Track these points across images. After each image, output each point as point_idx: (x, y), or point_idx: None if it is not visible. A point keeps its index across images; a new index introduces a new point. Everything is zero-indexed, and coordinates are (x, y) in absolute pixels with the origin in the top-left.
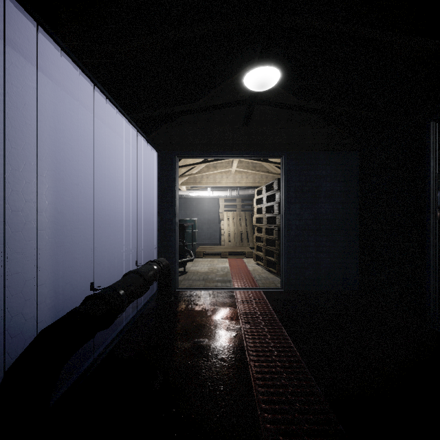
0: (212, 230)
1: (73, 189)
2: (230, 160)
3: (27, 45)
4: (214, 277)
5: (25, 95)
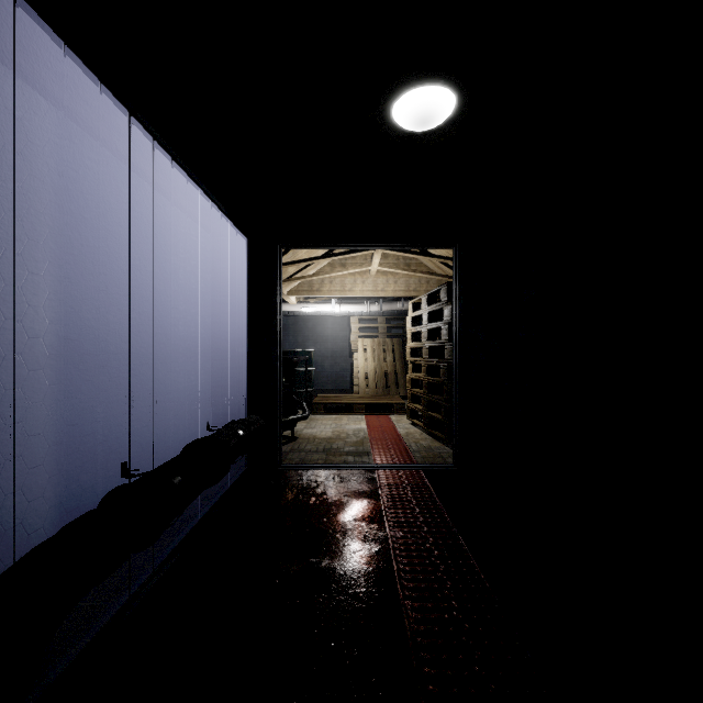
0: (339, 368)
1: (97, 298)
2: (368, 254)
3: (5, 38)
4: (342, 446)
5: (4, 130)
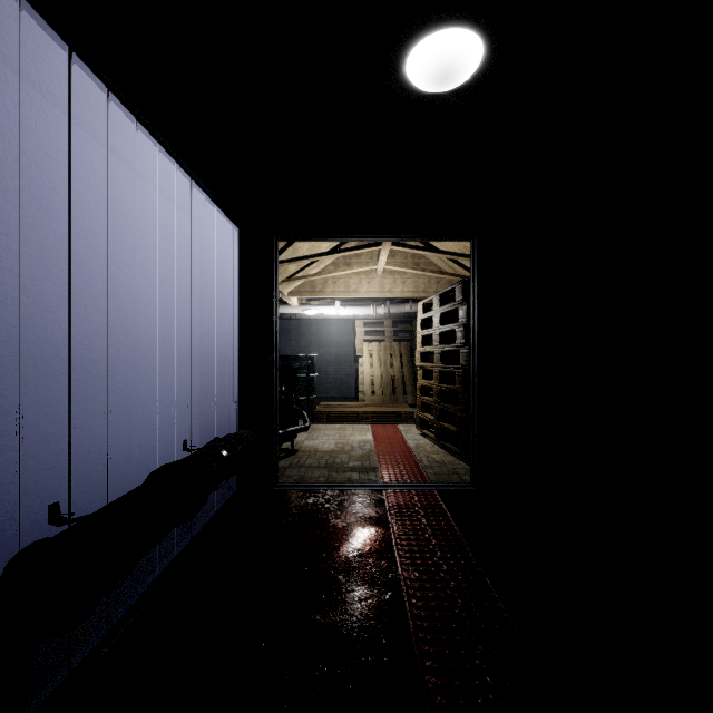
0: (344, 374)
1: (41, 290)
2: (375, 252)
3: None
4: (347, 461)
5: None
